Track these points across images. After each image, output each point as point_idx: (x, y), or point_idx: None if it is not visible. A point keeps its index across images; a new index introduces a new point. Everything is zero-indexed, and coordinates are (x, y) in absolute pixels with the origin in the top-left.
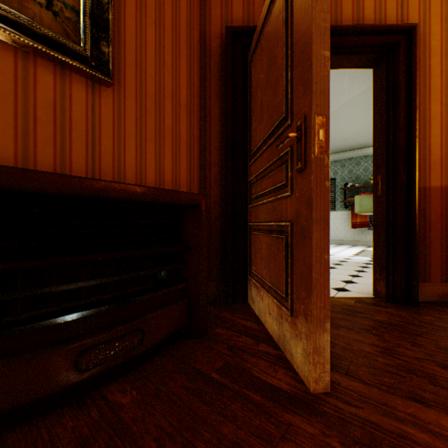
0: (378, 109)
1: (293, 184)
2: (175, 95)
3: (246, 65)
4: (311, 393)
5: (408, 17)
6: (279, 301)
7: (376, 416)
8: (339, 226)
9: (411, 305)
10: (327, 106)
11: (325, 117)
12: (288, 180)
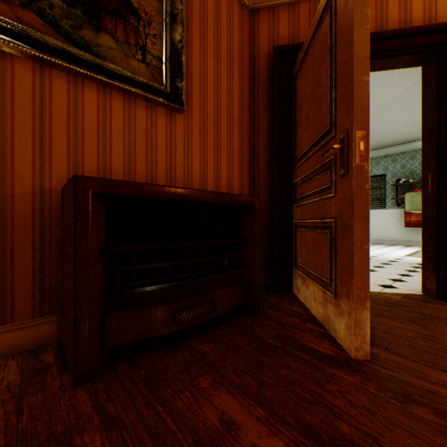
0: (428, 107)
1: (337, 187)
2: (229, 112)
3: (291, 78)
4: (352, 359)
5: None
6: (324, 287)
7: (409, 378)
8: (390, 225)
9: None
10: (366, 122)
11: (364, 131)
12: (332, 184)
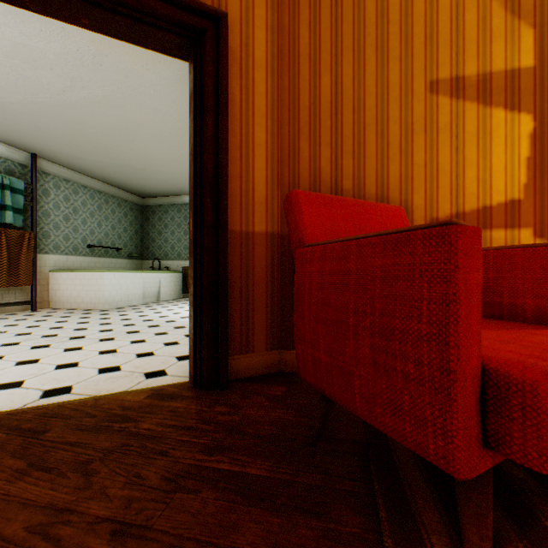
0: (191, 119)
1: None
2: None
3: None
4: None
5: (228, 6)
6: None
7: None
8: None
9: (221, 389)
10: None
11: None
12: None
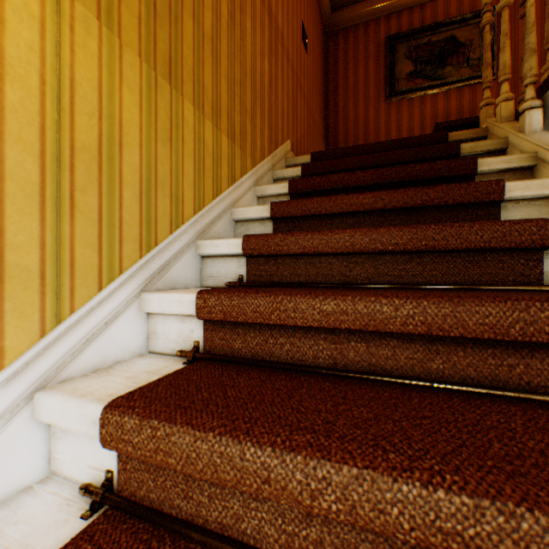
0: None
1: None
2: (542, 57)
3: None
4: None
5: None
6: None
7: None
8: None
9: None
10: None
11: None
12: None
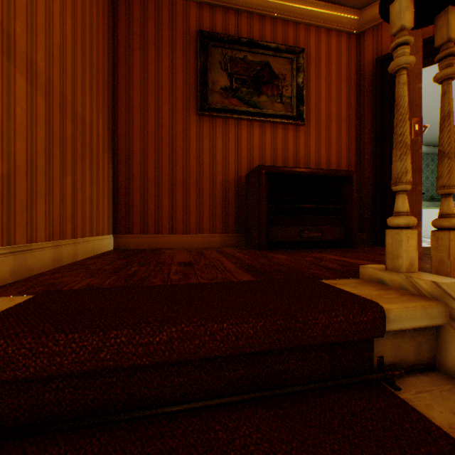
0: None
1: None
2: (337, 116)
3: (392, 77)
4: None
5: None
6: None
7: None
8: None
9: None
10: (419, 112)
11: (418, 118)
12: None
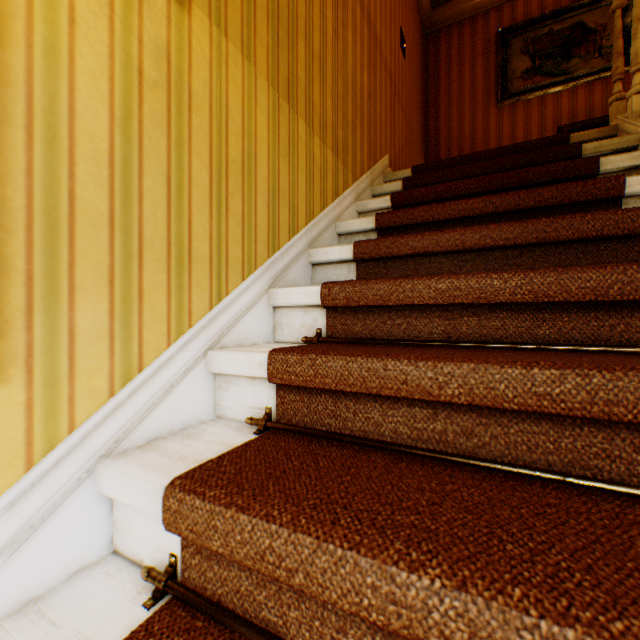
0: None
1: None
2: None
3: None
4: None
5: None
6: None
7: None
8: None
9: None
10: None
11: None
12: None
